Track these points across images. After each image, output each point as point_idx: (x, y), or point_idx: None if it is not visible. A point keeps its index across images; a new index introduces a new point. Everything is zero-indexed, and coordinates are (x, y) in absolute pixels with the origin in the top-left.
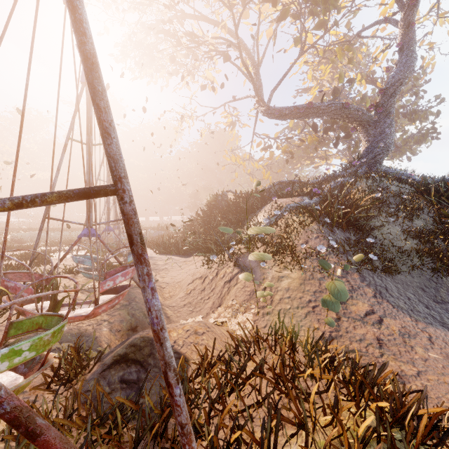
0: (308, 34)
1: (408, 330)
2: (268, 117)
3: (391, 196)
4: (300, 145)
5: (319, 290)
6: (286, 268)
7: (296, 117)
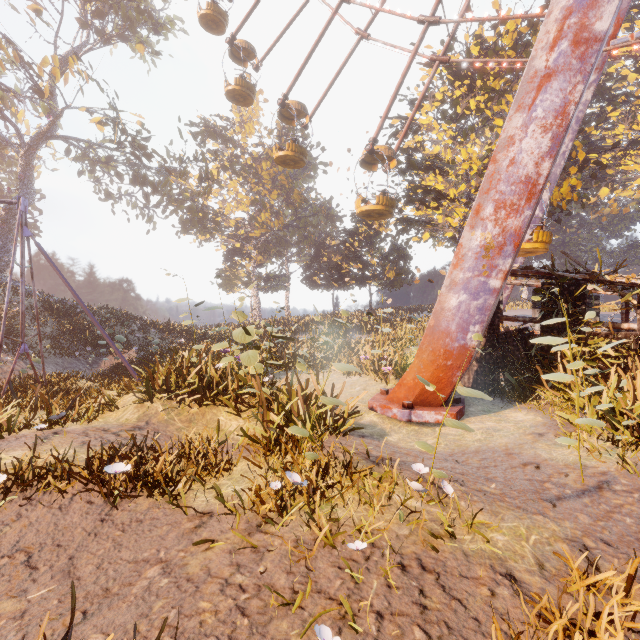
0: None
1: None
2: None
3: (26, 310)
4: None
5: (4, 373)
6: None
7: None
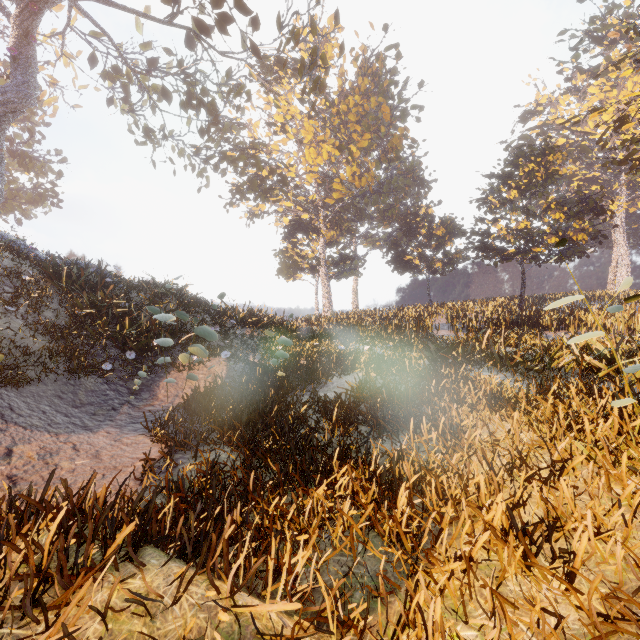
0: None
1: (50, 449)
2: None
3: (6, 275)
4: None
5: None
6: None
7: None
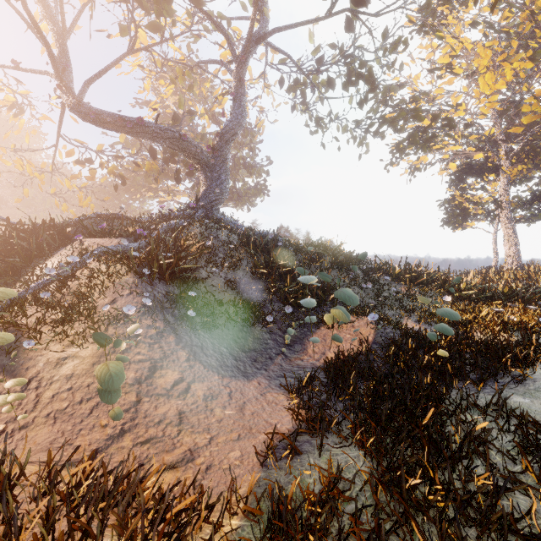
0: (141, 30)
1: (213, 391)
2: (79, 117)
3: (221, 245)
4: (136, 170)
5: None
6: (75, 343)
7: (123, 131)
